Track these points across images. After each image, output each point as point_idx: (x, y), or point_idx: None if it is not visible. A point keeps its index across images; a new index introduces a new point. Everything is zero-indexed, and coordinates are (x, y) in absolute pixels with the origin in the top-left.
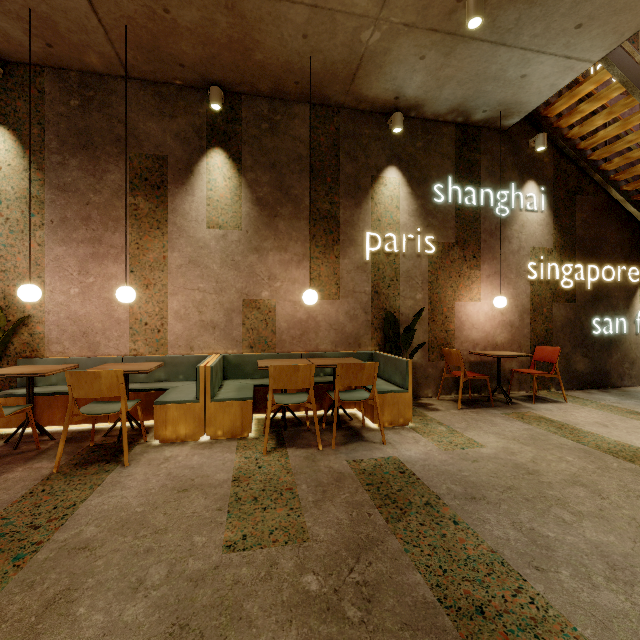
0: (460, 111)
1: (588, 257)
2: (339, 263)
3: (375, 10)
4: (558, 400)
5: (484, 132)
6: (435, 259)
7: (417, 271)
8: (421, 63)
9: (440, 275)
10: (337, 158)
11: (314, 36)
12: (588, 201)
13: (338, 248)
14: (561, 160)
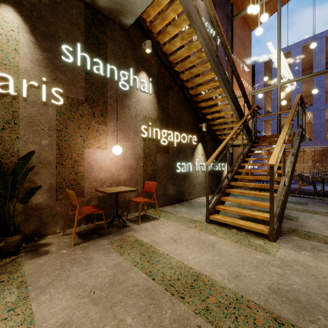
0: None
1: (175, 127)
2: None
3: None
4: (156, 217)
5: (110, 22)
6: (64, 110)
7: (43, 118)
8: None
9: (69, 125)
10: None
11: None
12: (175, 95)
13: None
14: (161, 66)
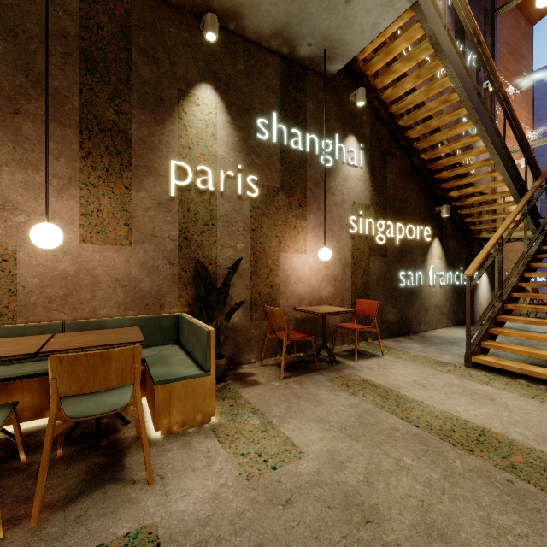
0: (285, 37)
1: (396, 216)
2: (131, 196)
3: None
4: (376, 353)
5: (310, 74)
6: (259, 204)
7: (238, 216)
8: None
9: (264, 222)
10: (128, 52)
11: None
12: (396, 164)
13: (129, 175)
14: (376, 121)
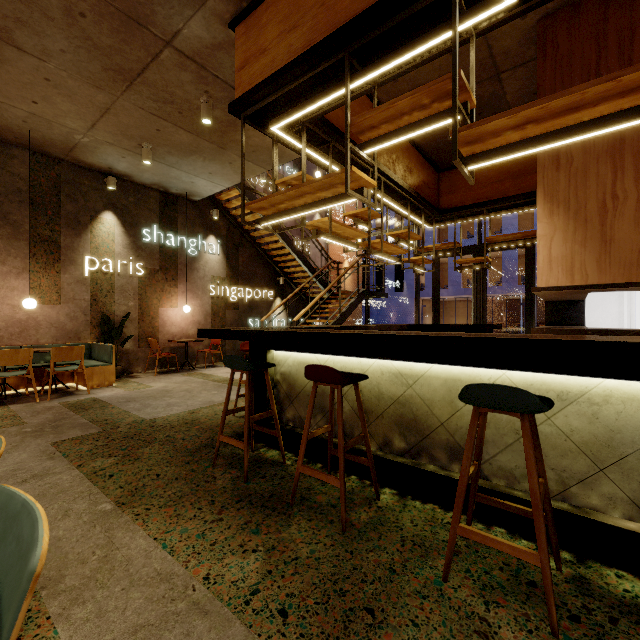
0: (160, 186)
1: (246, 284)
2: (60, 277)
3: (83, 130)
4: (222, 366)
5: (181, 200)
6: (144, 279)
7: (130, 286)
8: (124, 159)
9: (148, 290)
10: (58, 197)
11: (34, 124)
12: (246, 252)
13: (59, 266)
14: (231, 225)
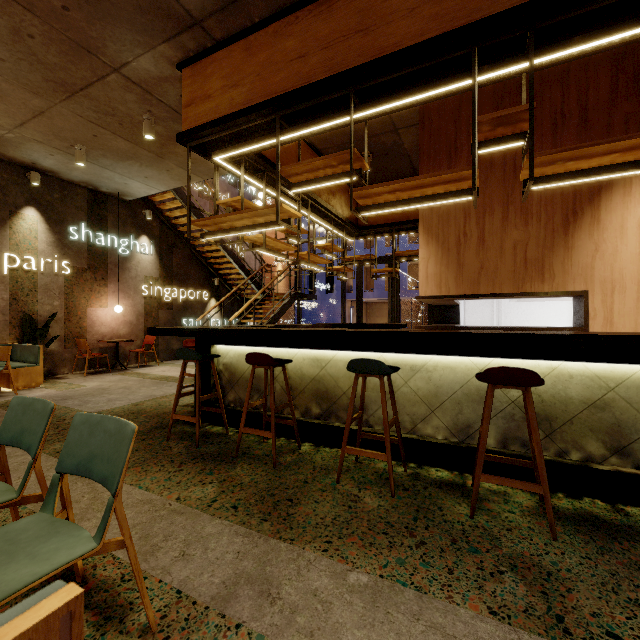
0: (90, 184)
1: (181, 284)
2: None
3: (9, 127)
4: (156, 365)
5: (111, 199)
6: (71, 278)
7: (55, 285)
8: (52, 156)
9: (75, 289)
10: None
11: None
12: (181, 253)
13: None
14: (164, 226)
